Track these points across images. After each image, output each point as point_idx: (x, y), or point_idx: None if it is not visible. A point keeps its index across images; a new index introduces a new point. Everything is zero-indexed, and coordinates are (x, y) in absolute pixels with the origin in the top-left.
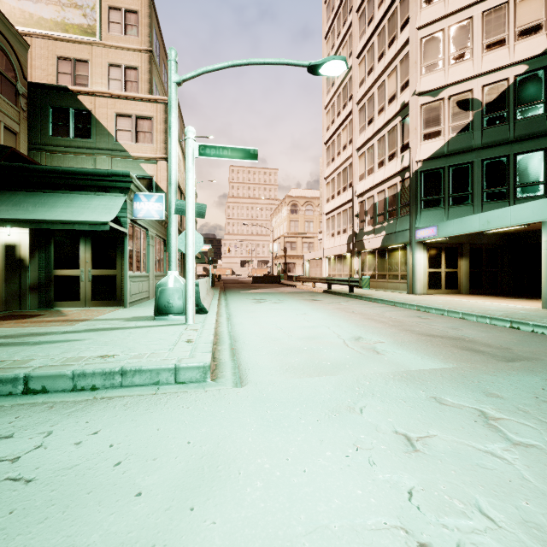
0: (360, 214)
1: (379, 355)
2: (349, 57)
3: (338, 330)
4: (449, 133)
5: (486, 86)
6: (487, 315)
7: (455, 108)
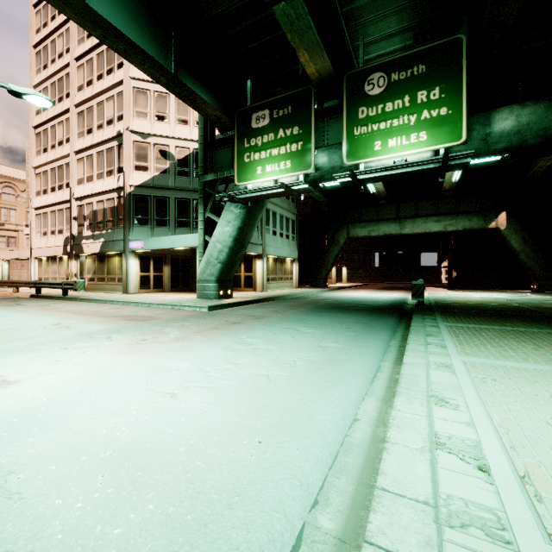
0: (79, 218)
1: (70, 329)
2: (67, 53)
3: (41, 322)
4: (154, 171)
5: (178, 147)
6: (161, 303)
7: (158, 154)
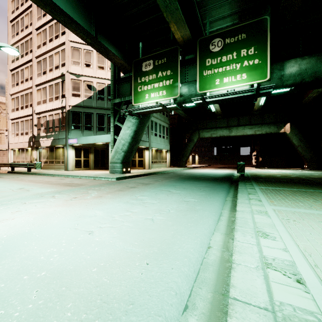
0: (38, 125)
1: (29, 191)
2: (30, 25)
3: (11, 187)
4: (84, 97)
5: (98, 83)
6: (87, 176)
7: (86, 87)
